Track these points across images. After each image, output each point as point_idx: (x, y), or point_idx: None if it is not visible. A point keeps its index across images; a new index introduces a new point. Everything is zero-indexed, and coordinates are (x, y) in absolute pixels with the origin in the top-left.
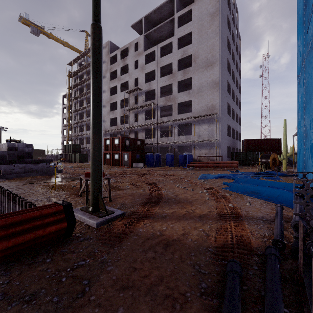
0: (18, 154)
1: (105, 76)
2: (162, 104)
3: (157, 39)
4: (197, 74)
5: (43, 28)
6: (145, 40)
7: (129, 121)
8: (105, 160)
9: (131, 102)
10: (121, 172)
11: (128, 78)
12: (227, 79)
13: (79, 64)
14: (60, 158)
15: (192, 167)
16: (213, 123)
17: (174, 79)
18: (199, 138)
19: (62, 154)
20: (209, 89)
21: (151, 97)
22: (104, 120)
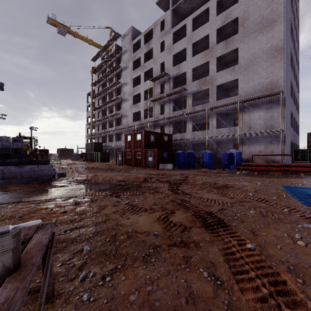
0: (0, 152)
1: (127, 66)
2: (194, 89)
3: (188, 13)
4: (247, 41)
5: (69, 27)
6: (173, 15)
7: (154, 113)
8: (126, 159)
9: (156, 91)
10: (143, 178)
11: (153, 63)
12: (290, 46)
13: (102, 59)
14: (83, 157)
15: (247, 172)
16: (274, 107)
17: (212, 55)
18: (249, 129)
19: (85, 153)
20: (266, 60)
21: (180, 84)
22: (126, 115)
